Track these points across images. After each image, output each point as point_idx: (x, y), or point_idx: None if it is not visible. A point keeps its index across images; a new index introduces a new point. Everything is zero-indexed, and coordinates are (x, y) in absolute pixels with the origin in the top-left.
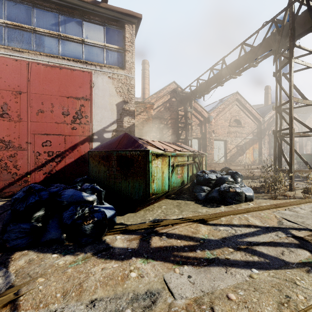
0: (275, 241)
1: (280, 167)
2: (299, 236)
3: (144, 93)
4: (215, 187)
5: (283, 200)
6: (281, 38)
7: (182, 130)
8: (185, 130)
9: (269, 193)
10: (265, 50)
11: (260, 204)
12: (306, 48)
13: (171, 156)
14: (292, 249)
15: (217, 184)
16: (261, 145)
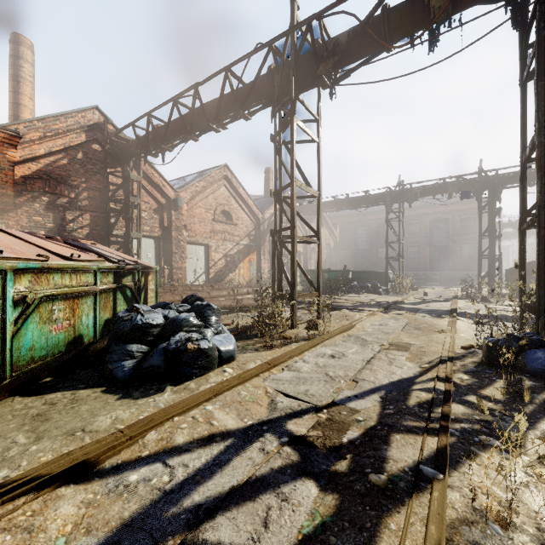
0: (256, 475)
1: (280, 290)
2: (300, 434)
3: (18, 117)
4: (161, 342)
5: (282, 348)
6: (281, 80)
7: (116, 217)
8: (125, 219)
9: (264, 336)
10: (261, 96)
11: (245, 366)
12: (311, 110)
13: (17, 272)
14: (287, 491)
15: (166, 335)
16: (260, 256)
